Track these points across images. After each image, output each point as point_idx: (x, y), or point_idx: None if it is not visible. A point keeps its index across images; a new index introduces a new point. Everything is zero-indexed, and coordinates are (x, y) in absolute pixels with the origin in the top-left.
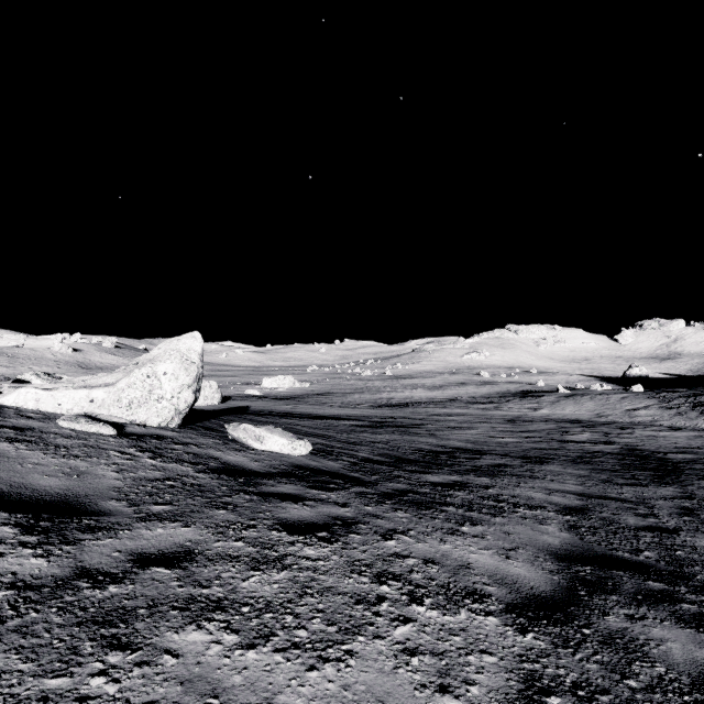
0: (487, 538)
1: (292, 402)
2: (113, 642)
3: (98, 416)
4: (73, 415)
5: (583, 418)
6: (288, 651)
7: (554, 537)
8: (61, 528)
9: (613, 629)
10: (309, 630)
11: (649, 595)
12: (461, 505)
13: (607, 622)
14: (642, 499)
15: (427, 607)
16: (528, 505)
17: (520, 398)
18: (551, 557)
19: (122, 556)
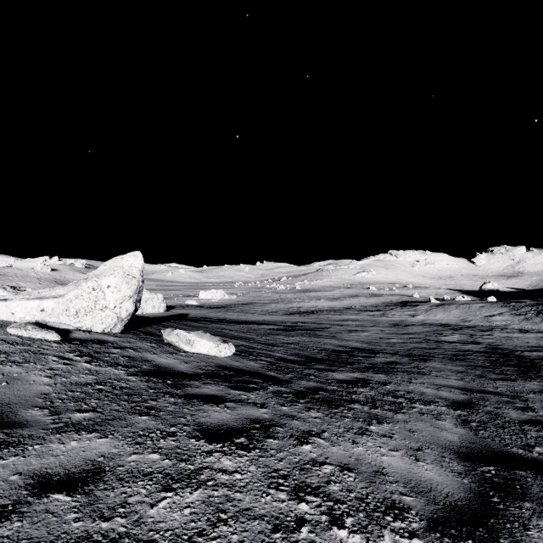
0: (395, 437)
1: (222, 310)
2: None
3: (48, 323)
4: (23, 323)
5: (451, 323)
6: None
7: (453, 433)
8: None
9: None
10: None
11: None
12: (365, 402)
13: (532, 538)
14: (516, 393)
15: (349, 530)
16: (422, 400)
17: (401, 307)
18: (455, 456)
19: (21, 479)
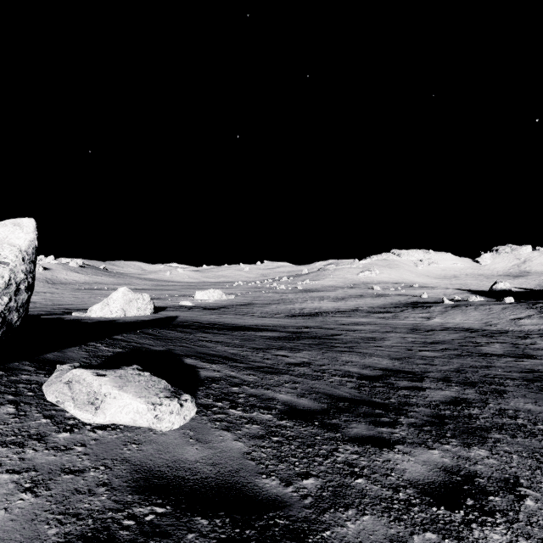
0: None
1: (217, 312)
2: None
3: None
4: None
5: (475, 327)
6: None
7: None
8: None
9: None
10: None
11: None
12: None
13: None
14: None
15: None
16: None
17: (413, 308)
18: None
19: None
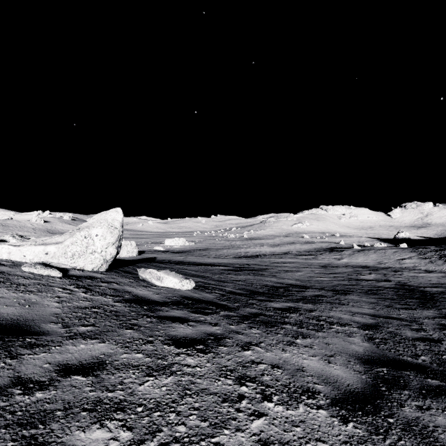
0: (314, 348)
1: (183, 254)
2: (31, 442)
3: (51, 263)
4: (33, 263)
5: (370, 265)
6: (170, 445)
7: (359, 346)
8: (8, 345)
9: (409, 418)
10: (187, 426)
11: (430, 390)
12: (295, 323)
13: (404, 412)
14: (414, 319)
15: (275, 403)
16: (339, 323)
17: (329, 252)
18: (359, 361)
19: (51, 366)
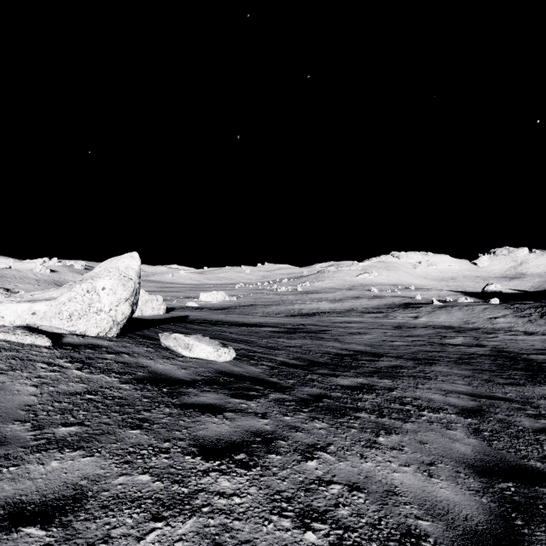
0: (405, 450)
1: (223, 312)
2: None
3: (39, 327)
4: (12, 327)
5: (454, 325)
6: None
7: (465, 444)
8: None
9: None
10: None
11: None
12: (372, 410)
13: None
14: (526, 399)
15: None
16: (431, 407)
17: (403, 309)
18: (471, 471)
19: None
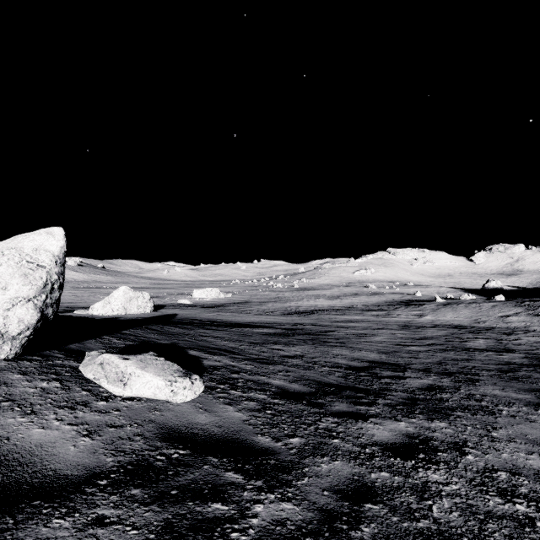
0: None
1: (215, 309)
2: None
3: None
4: None
5: (464, 324)
6: None
7: None
8: None
9: None
10: None
11: None
12: (472, 537)
13: None
14: None
15: None
16: None
17: (406, 306)
18: None
19: None
